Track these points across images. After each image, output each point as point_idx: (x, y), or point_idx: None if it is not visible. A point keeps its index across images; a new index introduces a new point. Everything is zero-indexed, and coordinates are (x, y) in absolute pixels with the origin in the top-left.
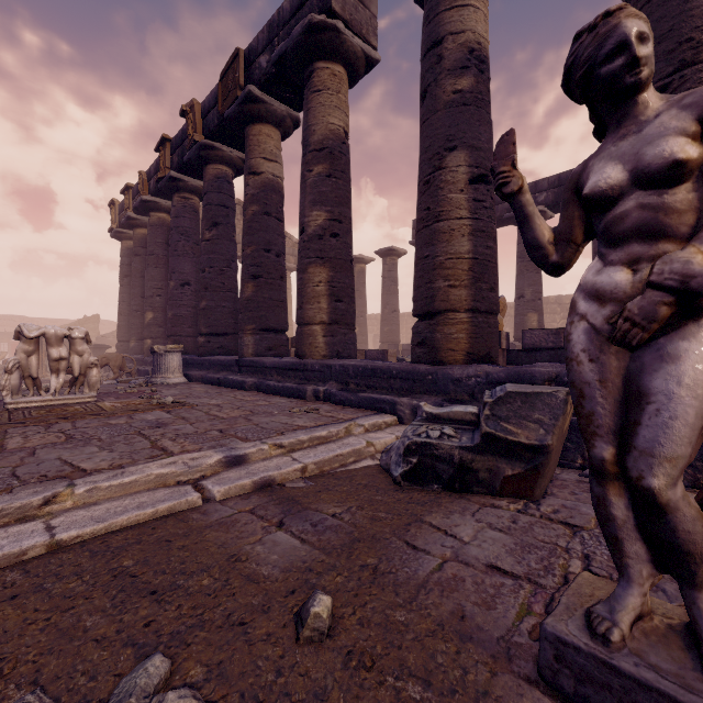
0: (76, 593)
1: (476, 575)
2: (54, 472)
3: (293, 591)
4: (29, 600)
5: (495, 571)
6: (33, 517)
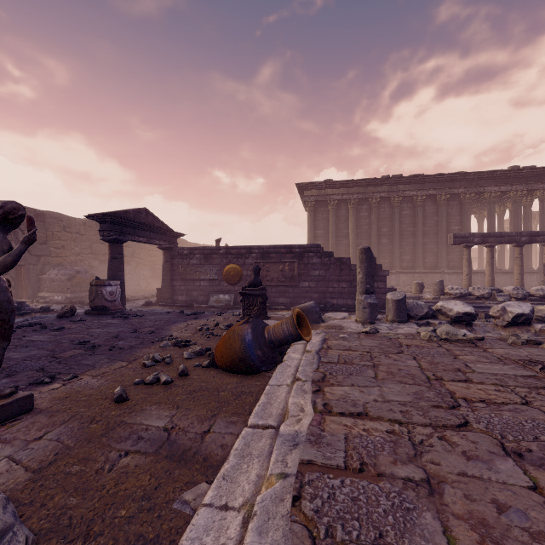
0: (223, 385)
1: (25, 435)
2: (338, 380)
3: (135, 404)
4: (235, 381)
5: (8, 440)
6: (294, 382)
